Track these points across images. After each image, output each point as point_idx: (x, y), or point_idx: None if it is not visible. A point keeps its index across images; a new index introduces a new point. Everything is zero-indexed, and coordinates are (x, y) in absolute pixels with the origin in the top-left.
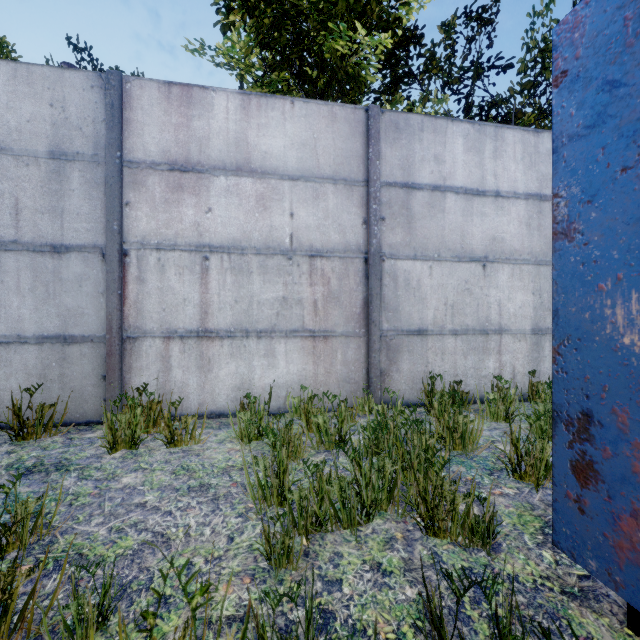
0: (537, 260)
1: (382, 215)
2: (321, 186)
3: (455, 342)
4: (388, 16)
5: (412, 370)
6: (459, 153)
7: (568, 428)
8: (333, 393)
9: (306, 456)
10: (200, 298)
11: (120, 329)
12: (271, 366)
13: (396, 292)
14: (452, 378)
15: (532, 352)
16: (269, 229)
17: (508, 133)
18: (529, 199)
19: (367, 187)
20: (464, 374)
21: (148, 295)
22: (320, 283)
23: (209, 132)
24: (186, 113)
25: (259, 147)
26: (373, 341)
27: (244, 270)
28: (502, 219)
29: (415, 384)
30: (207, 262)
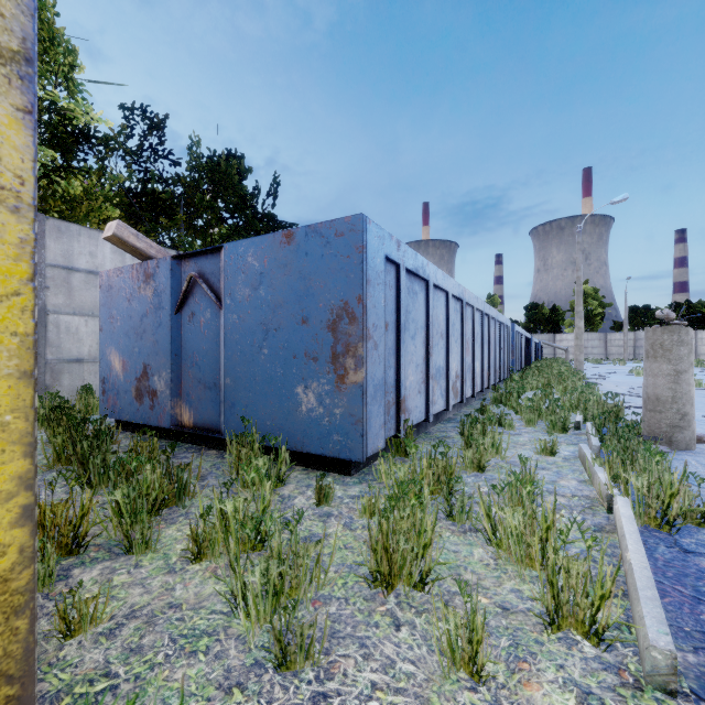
0: None
1: (47, 285)
2: None
3: None
4: (57, 126)
5: (72, 384)
6: (108, 253)
7: (102, 382)
8: None
9: None
10: None
11: None
12: None
13: (59, 335)
14: None
15: None
16: None
17: None
18: None
19: None
20: None
21: None
22: None
23: None
24: None
25: None
26: (39, 367)
27: None
28: None
29: (75, 393)
30: None
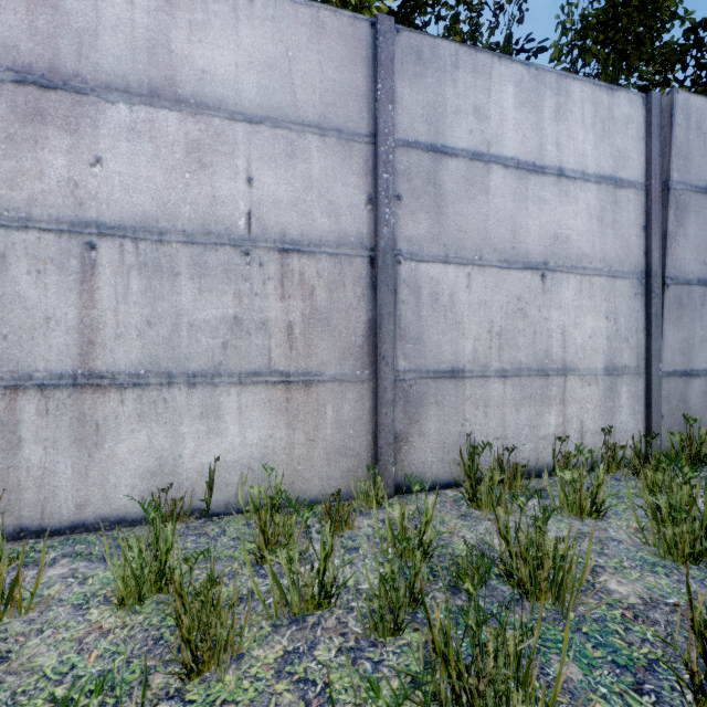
0: (611, 270)
1: (397, 191)
2: (300, 137)
3: (503, 388)
4: None
5: (442, 432)
6: (509, 107)
7: None
8: (319, 473)
9: (247, 646)
10: (79, 316)
11: None
12: (213, 433)
13: (418, 312)
14: (499, 442)
15: (605, 400)
16: (210, 201)
17: (575, 86)
18: (601, 183)
19: (374, 145)
20: (516, 435)
21: None
22: (298, 295)
23: (97, 23)
24: None
25: (191, 60)
26: (383, 389)
27: (164, 269)
28: (567, 209)
29: (446, 453)
30: (93, 253)
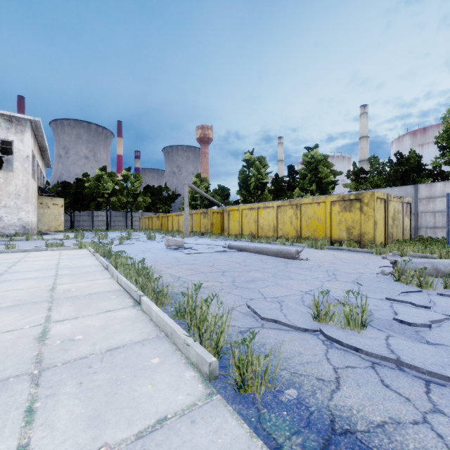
0: None
1: None
2: None
3: None
4: None
5: None
6: None
7: None
8: None
9: None
10: (433, 221)
11: (417, 226)
12: None
13: None
14: None
15: None
16: None
17: None
18: None
19: None
20: None
21: (422, 221)
22: None
23: (435, 191)
24: (430, 188)
25: (448, 191)
26: None
27: (444, 215)
28: None
29: None
30: (435, 214)
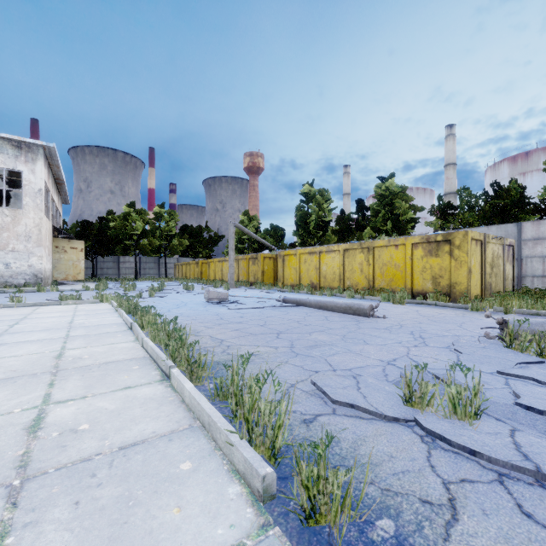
0: None
1: None
2: None
3: None
4: None
5: None
6: None
7: None
8: None
9: None
10: (542, 268)
11: (520, 275)
12: None
13: None
14: None
15: None
16: None
17: None
18: None
19: None
20: None
21: (527, 268)
22: None
23: (545, 230)
24: (538, 227)
25: None
26: None
27: None
28: None
29: None
30: (544, 260)
